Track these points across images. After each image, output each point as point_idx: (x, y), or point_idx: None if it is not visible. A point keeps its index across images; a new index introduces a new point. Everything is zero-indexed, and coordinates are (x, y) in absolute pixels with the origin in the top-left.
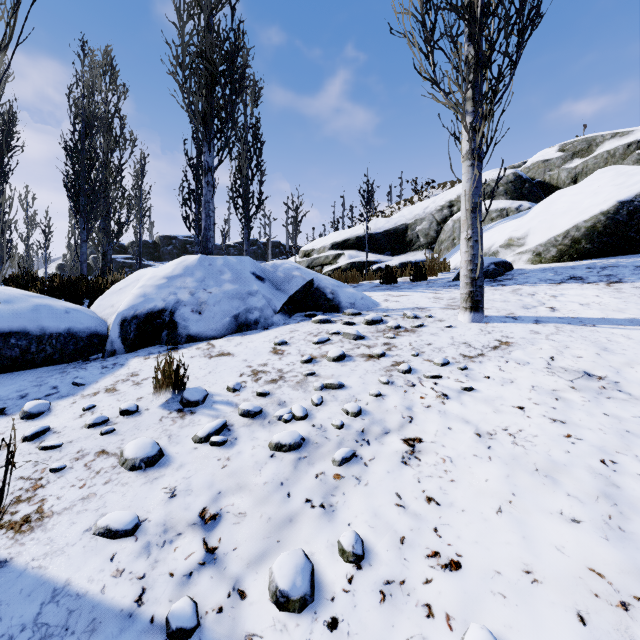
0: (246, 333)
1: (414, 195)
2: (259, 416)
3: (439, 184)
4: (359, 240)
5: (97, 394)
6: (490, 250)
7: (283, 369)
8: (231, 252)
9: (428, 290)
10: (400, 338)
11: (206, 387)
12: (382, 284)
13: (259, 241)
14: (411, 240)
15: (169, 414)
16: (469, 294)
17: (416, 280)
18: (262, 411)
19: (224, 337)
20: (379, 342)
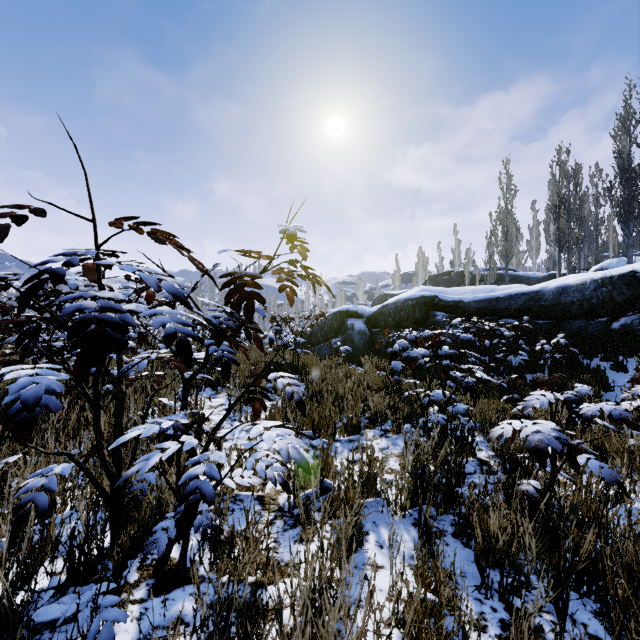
0: None
1: None
2: None
3: None
4: None
5: None
6: None
7: None
8: None
9: None
10: None
11: None
12: None
13: None
14: None
15: None
16: None
17: None
18: None
19: None
20: None
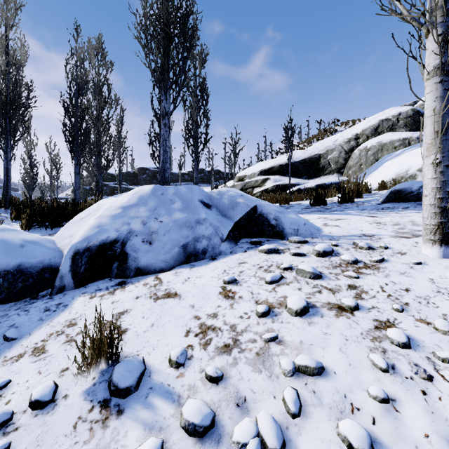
0: (194, 264)
1: (323, 132)
2: (210, 434)
3: (342, 123)
4: (281, 167)
5: (21, 358)
6: (407, 173)
7: (236, 325)
8: (186, 178)
9: (362, 213)
10: (365, 278)
11: (144, 354)
12: (312, 206)
13: (205, 170)
14: (323, 166)
15: (89, 412)
16: (438, 225)
17: (344, 202)
18: (214, 421)
19: (172, 269)
20: (342, 283)
